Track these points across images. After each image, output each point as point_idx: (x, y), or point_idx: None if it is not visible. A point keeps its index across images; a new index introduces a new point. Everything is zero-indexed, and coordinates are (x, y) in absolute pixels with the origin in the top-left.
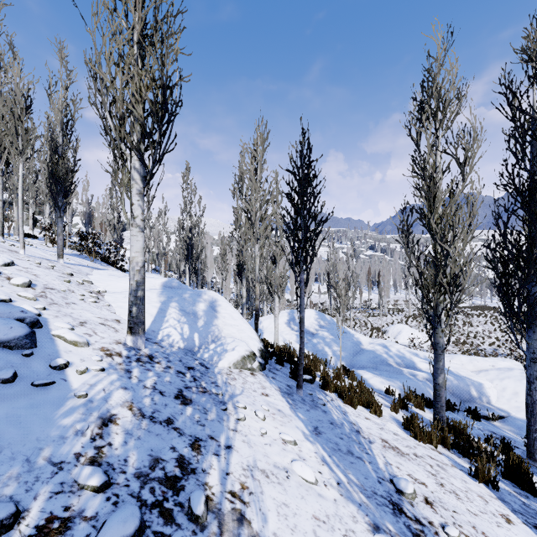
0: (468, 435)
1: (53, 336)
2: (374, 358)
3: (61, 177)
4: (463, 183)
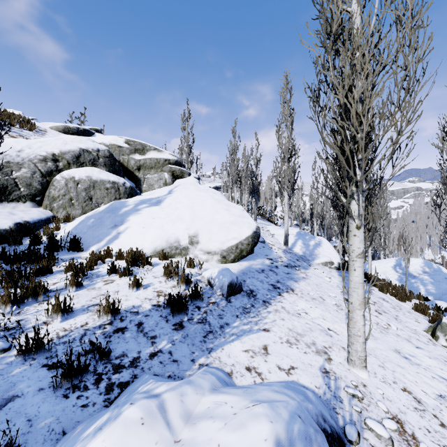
0: None
1: (267, 243)
2: None
3: (256, 187)
4: None
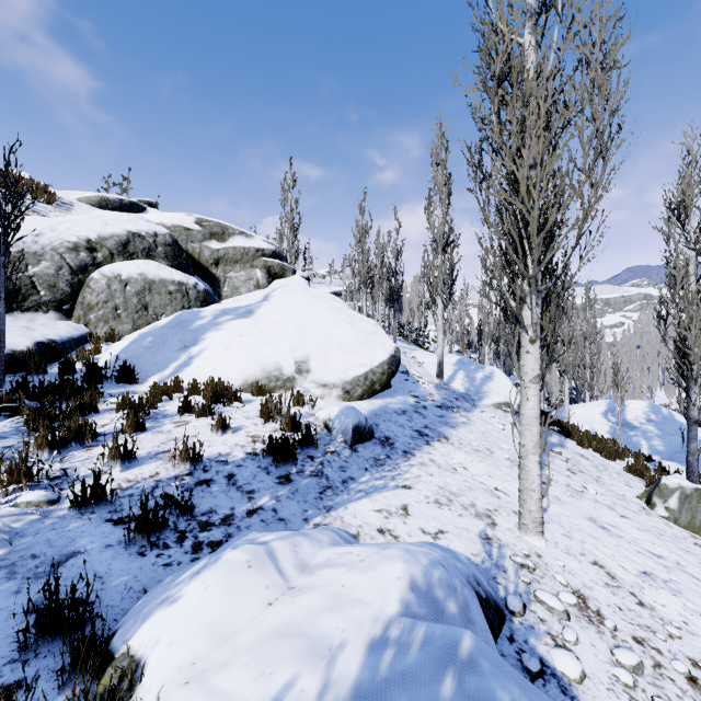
0: None
1: (412, 374)
2: None
3: (396, 291)
4: None
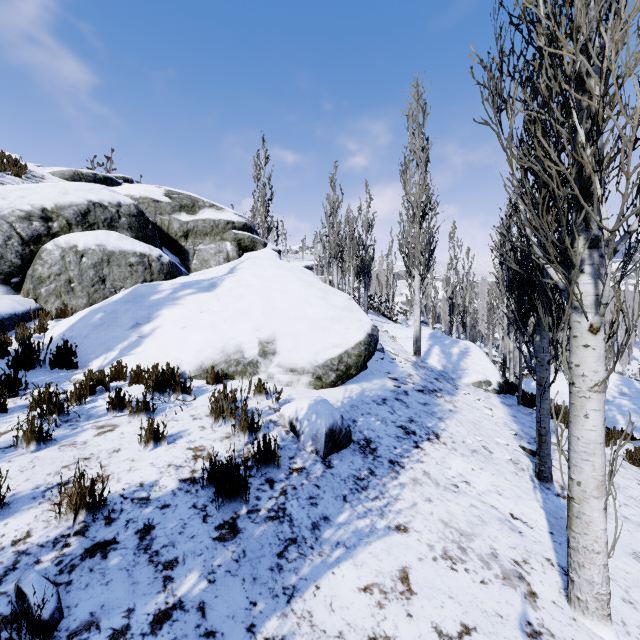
0: None
1: (387, 351)
2: None
3: (366, 265)
4: None
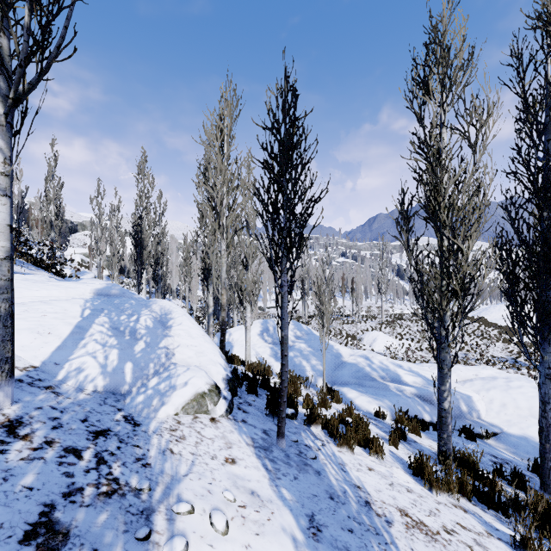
0: (481, 471)
1: None
2: (357, 372)
3: None
4: (473, 167)
